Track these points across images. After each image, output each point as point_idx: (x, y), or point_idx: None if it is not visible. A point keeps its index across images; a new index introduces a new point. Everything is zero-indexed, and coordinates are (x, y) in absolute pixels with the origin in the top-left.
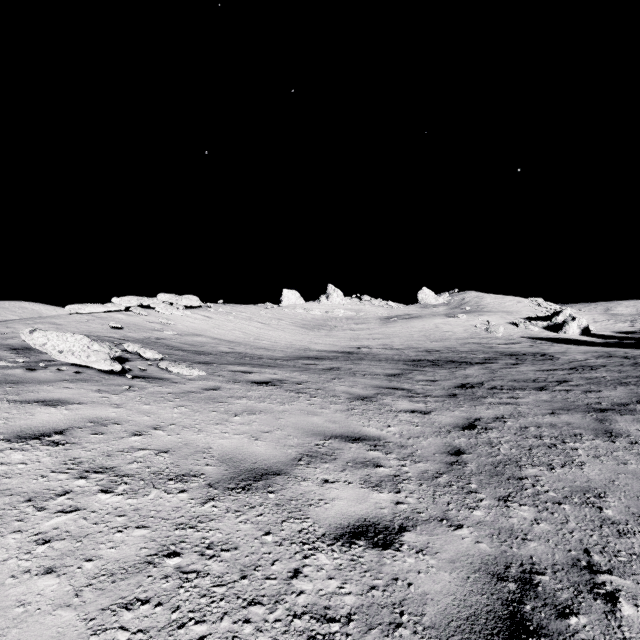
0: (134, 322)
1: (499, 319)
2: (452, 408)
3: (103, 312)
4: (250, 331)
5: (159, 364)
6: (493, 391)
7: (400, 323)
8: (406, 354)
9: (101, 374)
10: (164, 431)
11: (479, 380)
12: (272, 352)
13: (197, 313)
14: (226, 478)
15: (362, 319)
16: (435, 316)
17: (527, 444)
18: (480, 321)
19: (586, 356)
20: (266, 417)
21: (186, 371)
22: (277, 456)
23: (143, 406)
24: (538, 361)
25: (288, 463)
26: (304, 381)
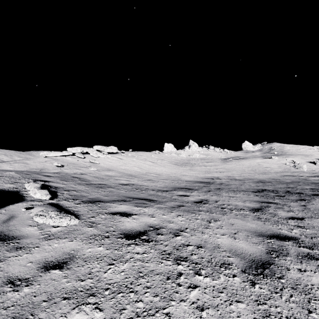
0: (75, 162)
1: (300, 159)
2: None
3: (62, 156)
4: (144, 167)
5: (31, 211)
6: None
7: (234, 162)
8: (248, 184)
9: None
10: None
11: None
12: (156, 183)
13: (114, 156)
14: None
15: (210, 159)
16: (256, 157)
17: None
18: (287, 161)
19: None
20: None
21: (53, 221)
22: None
23: None
24: None
25: None
26: (181, 228)
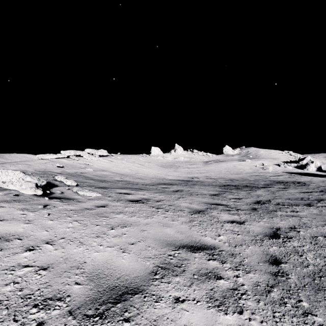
0: (71, 164)
1: (269, 162)
2: (257, 219)
3: (56, 158)
4: (133, 168)
5: (72, 189)
6: (279, 206)
7: (214, 164)
8: (219, 181)
9: (33, 196)
10: (53, 245)
11: (267, 198)
12: (144, 180)
13: (105, 159)
14: (88, 301)
15: (193, 162)
16: (233, 160)
17: (325, 253)
18: (258, 163)
19: (325, 183)
20: (134, 229)
21: (88, 193)
22: (137, 269)
23: (48, 221)
24: (297, 186)
25: (146, 278)
26: (161, 199)
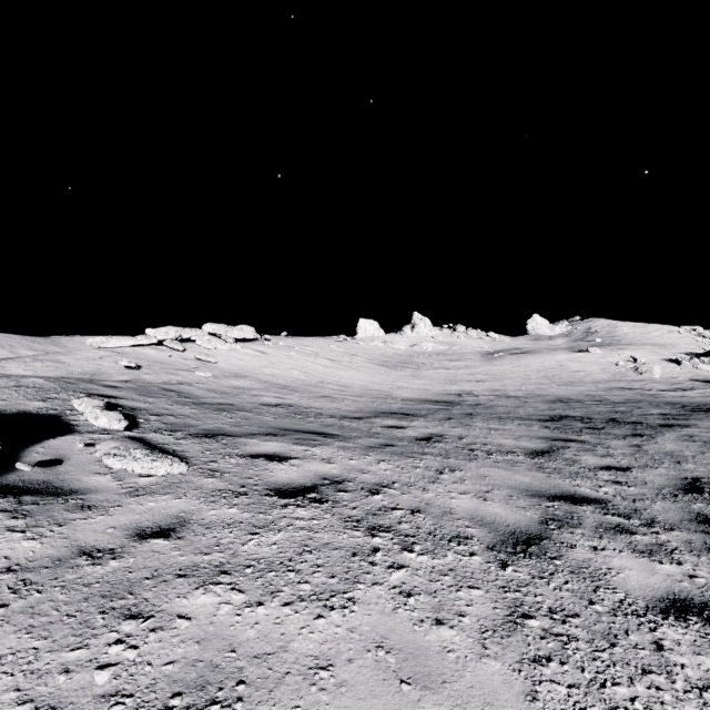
0: (164, 359)
1: (649, 354)
2: None
3: (136, 346)
4: (314, 370)
5: (96, 448)
6: None
7: (509, 360)
8: (533, 406)
9: None
10: None
11: None
12: (338, 403)
13: (249, 347)
14: None
15: (457, 354)
16: (555, 350)
17: None
18: (622, 357)
19: None
20: None
21: (141, 466)
22: None
23: None
24: None
25: None
26: (385, 481)
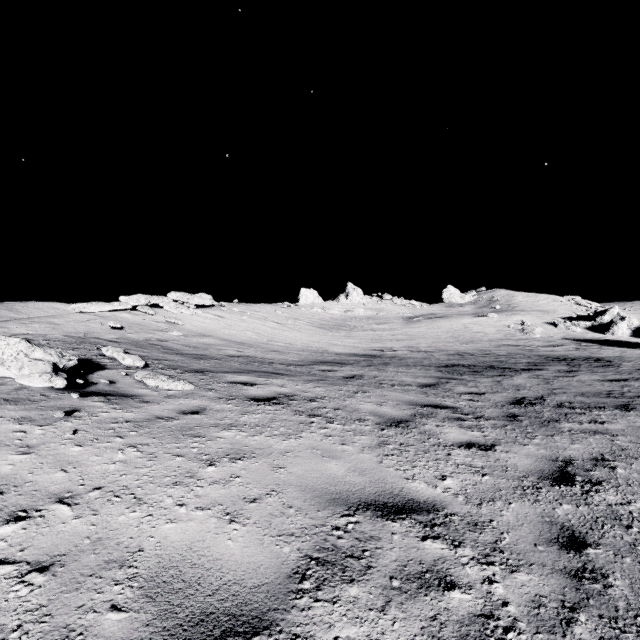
0: (139, 322)
1: (535, 319)
2: (521, 439)
3: (111, 311)
4: (264, 331)
5: (134, 375)
6: (563, 410)
7: (425, 323)
8: (436, 358)
9: (48, 390)
10: (73, 507)
11: (536, 393)
12: (285, 355)
13: (209, 312)
14: None
15: (383, 319)
16: (463, 315)
17: None
18: (513, 321)
19: None
20: (258, 465)
21: (167, 384)
22: (261, 567)
23: (70, 448)
24: (596, 368)
25: (280, 589)
26: (319, 396)
